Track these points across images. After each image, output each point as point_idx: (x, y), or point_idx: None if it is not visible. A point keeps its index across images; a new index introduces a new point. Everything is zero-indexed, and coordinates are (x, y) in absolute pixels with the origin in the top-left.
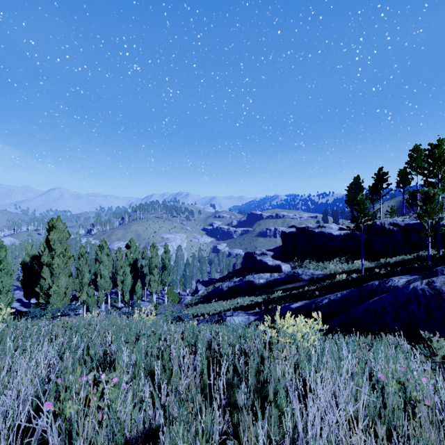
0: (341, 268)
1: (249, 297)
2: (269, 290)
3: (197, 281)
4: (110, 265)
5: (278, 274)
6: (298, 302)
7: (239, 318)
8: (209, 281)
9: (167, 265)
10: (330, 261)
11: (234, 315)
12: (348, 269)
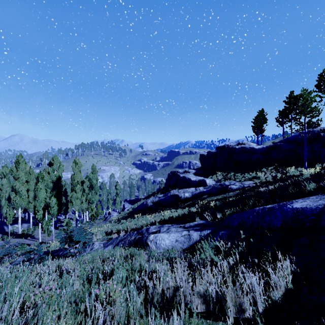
0: (273, 176)
1: (176, 210)
2: (196, 202)
3: (125, 200)
4: (32, 184)
5: (203, 187)
6: (294, 200)
7: (172, 236)
8: (135, 200)
9: (94, 185)
10: (256, 172)
11: (162, 230)
12: (282, 176)
